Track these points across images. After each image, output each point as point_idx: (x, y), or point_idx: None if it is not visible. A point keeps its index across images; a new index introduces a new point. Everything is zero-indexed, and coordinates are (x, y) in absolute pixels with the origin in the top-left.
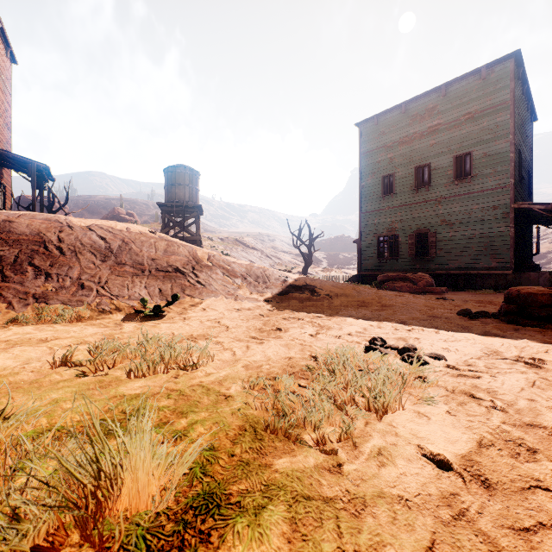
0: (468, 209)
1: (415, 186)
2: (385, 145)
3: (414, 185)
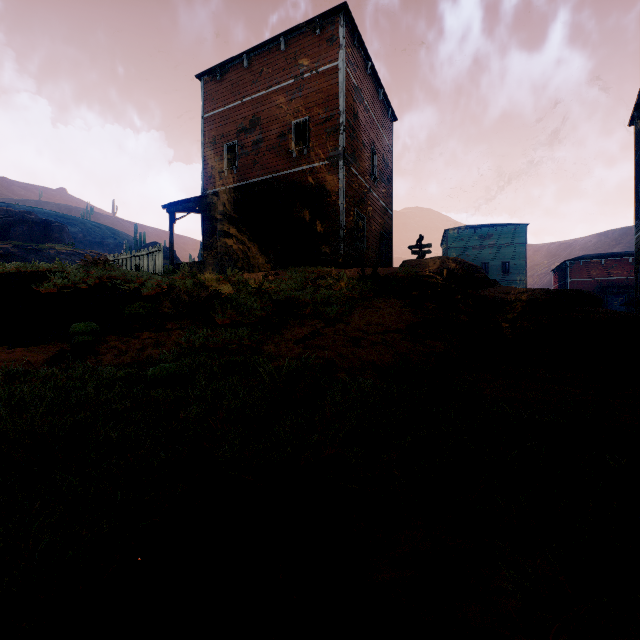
0: None
1: None
2: (464, 247)
3: None
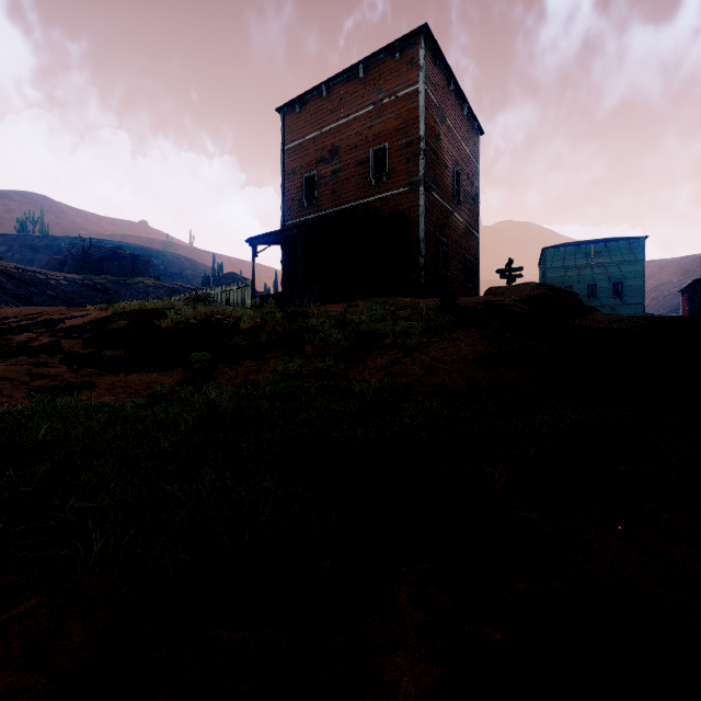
0: (620, 313)
1: (587, 296)
2: (566, 267)
3: (587, 295)
